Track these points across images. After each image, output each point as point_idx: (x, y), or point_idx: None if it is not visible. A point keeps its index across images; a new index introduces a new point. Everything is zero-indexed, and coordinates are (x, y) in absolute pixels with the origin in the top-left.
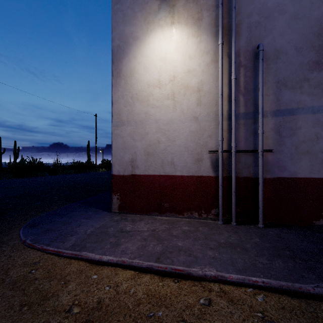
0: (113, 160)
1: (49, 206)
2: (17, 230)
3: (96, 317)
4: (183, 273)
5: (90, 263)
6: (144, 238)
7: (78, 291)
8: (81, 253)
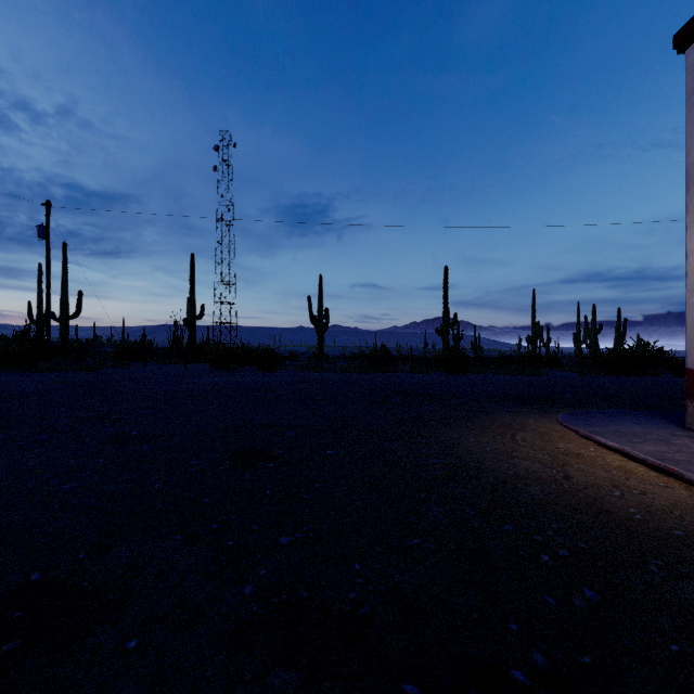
0: (688, 345)
1: (608, 407)
2: (558, 414)
3: (571, 455)
4: (674, 473)
5: (597, 445)
6: (678, 450)
7: (571, 447)
8: (592, 435)
